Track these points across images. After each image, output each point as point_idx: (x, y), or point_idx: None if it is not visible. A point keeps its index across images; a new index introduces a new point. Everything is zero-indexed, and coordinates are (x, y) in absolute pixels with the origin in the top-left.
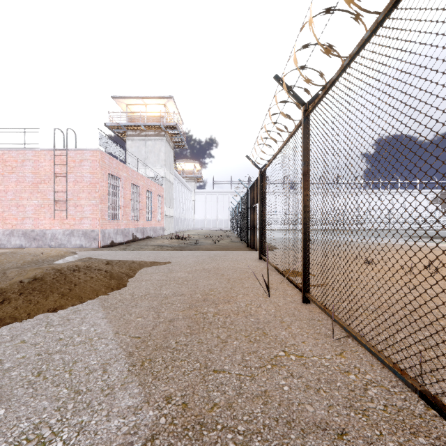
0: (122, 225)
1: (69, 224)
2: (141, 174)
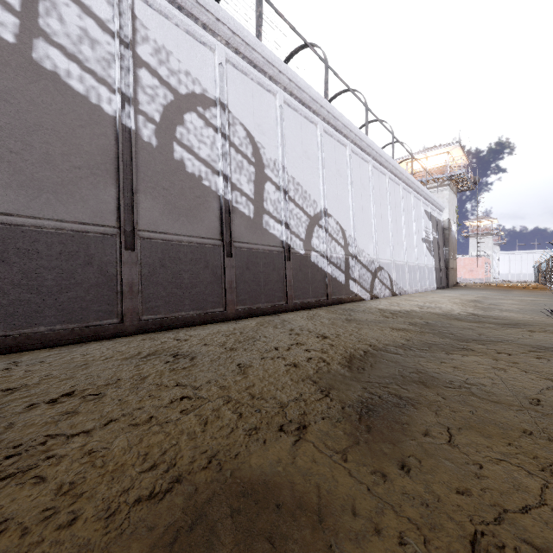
0: (485, 277)
1: (474, 276)
2: (487, 258)
